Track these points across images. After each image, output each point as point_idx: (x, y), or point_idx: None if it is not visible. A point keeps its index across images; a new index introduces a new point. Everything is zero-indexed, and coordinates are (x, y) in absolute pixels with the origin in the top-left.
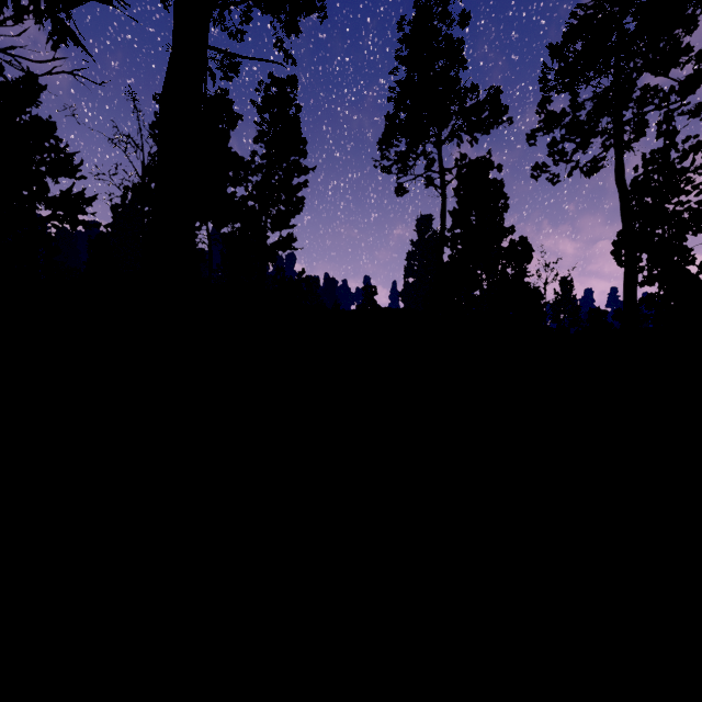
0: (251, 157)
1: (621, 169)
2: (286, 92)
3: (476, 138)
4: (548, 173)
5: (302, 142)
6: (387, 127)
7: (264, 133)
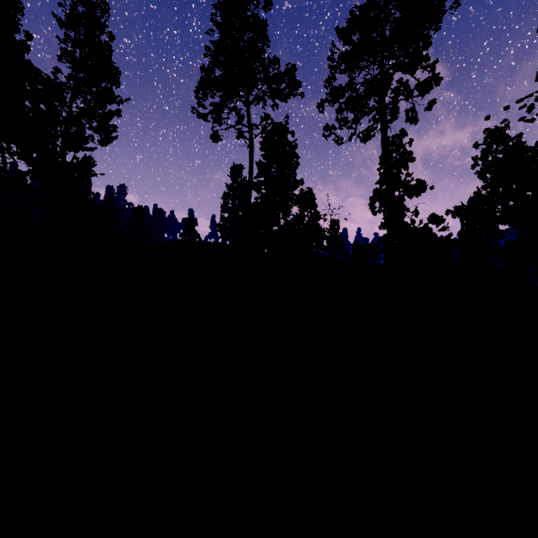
0: (53, 73)
1: (385, 140)
2: (96, 16)
3: (277, 104)
4: (336, 135)
5: (114, 69)
6: (203, 78)
7: (70, 51)
